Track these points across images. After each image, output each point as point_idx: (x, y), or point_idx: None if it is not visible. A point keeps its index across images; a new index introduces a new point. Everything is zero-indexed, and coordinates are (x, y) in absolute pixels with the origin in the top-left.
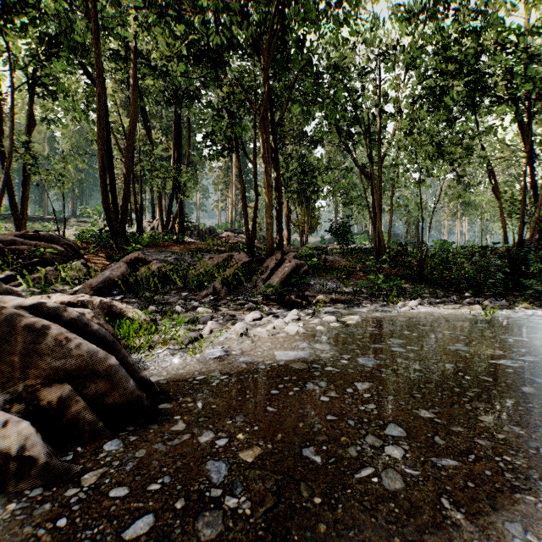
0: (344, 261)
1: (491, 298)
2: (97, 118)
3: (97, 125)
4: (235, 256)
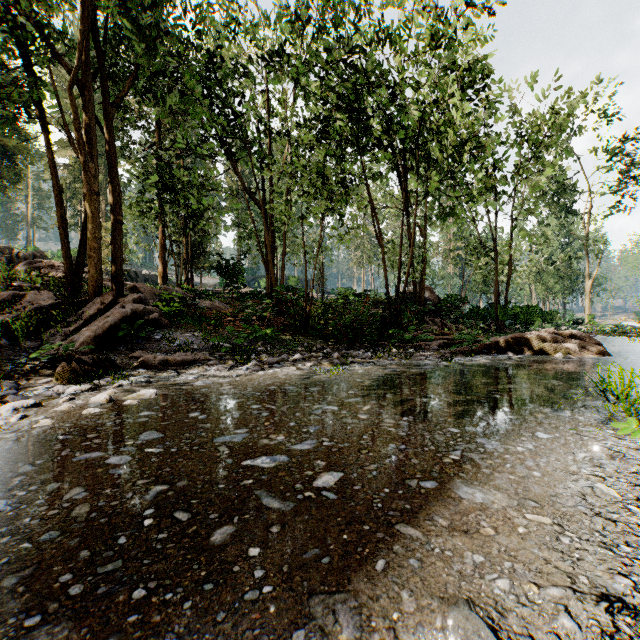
0: (227, 307)
1: (362, 350)
2: None
3: None
4: (28, 296)
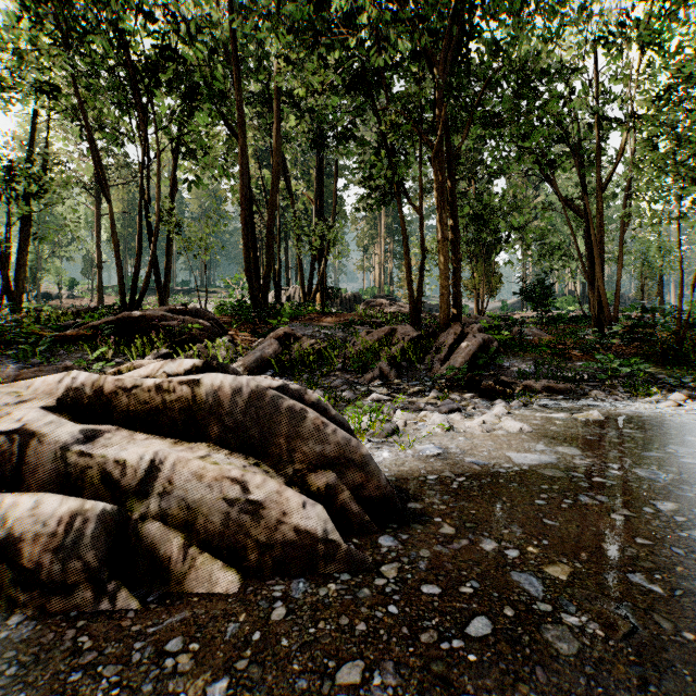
0: (545, 334)
1: None
2: (241, 174)
3: (241, 183)
4: (398, 329)
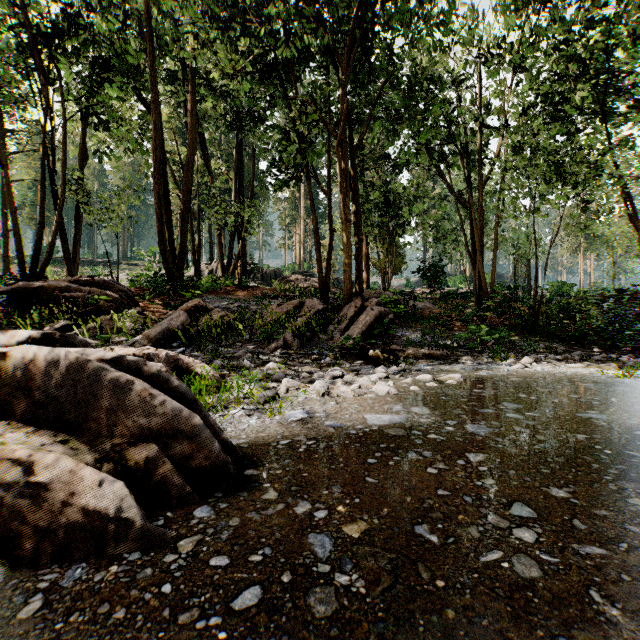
0: (436, 308)
1: (628, 354)
2: (154, 148)
3: (154, 157)
4: (306, 302)
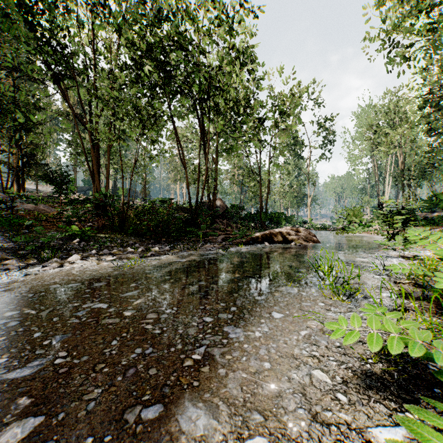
0: (53, 210)
1: (166, 244)
2: None
3: None
4: None
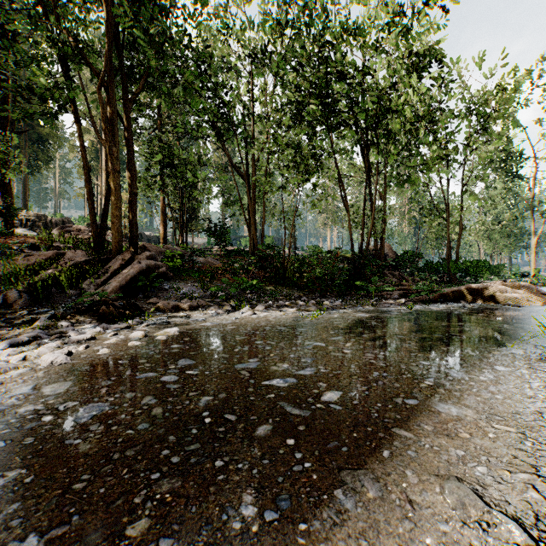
0: (218, 263)
1: (333, 298)
2: None
3: None
4: (67, 254)
